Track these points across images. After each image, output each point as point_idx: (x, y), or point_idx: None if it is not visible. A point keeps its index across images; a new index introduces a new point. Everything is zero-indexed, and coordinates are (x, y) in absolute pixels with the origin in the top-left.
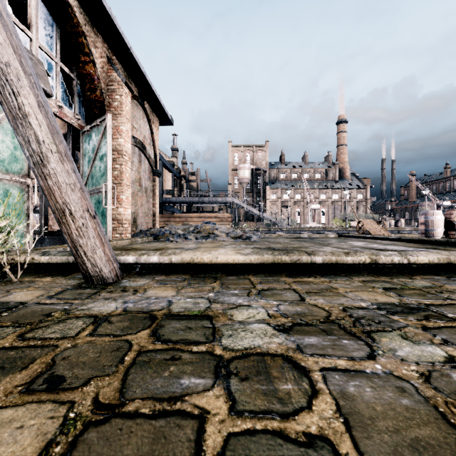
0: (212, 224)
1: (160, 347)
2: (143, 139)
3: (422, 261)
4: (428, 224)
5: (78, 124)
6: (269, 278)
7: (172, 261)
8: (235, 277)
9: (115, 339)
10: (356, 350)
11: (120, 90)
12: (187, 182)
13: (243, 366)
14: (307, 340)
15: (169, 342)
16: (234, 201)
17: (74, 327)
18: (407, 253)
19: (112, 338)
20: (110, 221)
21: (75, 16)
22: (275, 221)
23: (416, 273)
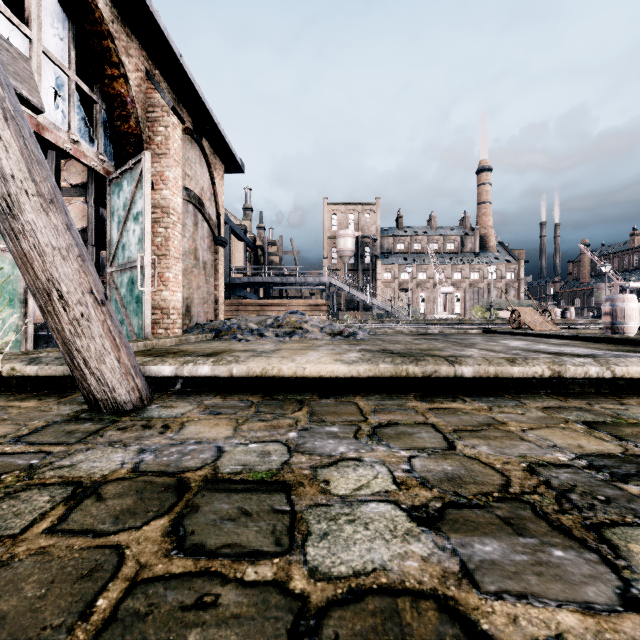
0: (300, 314)
1: (179, 567)
2: (200, 192)
3: (636, 375)
4: (616, 314)
5: (103, 168)
6: (389, 403)
7: (232, 374)
8: (333, 400)
9: (95, 543)
10: (590, 581)
11: (165, 118)
12: (264, 256)
13: (351, 632)
14: (479, 548)
15: (200, 552)
16: (332, 283)
17: (27, 510)
18: (609, 361)
19: (91, 539)
20: (148, 311)
21: (96, 7)
22: (390, 310)
23: (626, 394)
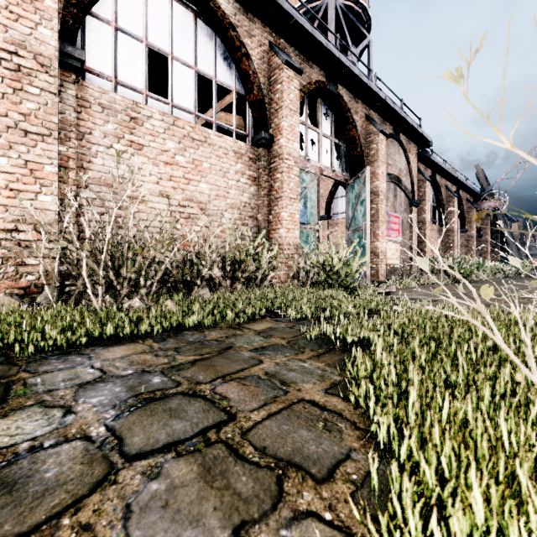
0: None
1: None
2: None
3: None
4: None
5: None
6: None
7: None
8: None
9: None
10: None
11: None
12: None
13: None
14: None
15: None
16: None
17: None
18: None
19: None
20: None
21: None
22: None
23: None
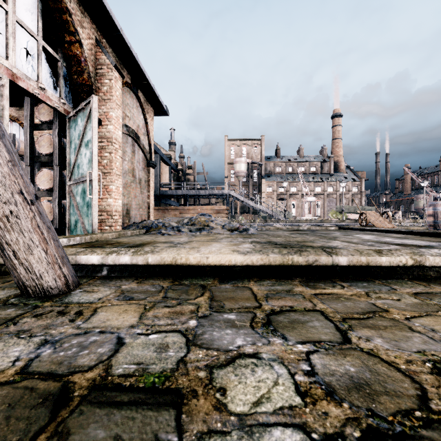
0: (208, 216)
1: None
2: (137, 128)
3: None
4: (437, 215)
5: (64, 109)
6: (279, 288)
7: (148, 262)
8: (231, 285)
9: None
10: None
11: (110, 73)
12: (184, 175)
13: None
14: None
15: None
16: (231, 194)
17: None
18: None
19: None
20: (95, 213)
21: None
22: (271, 213)
23: None
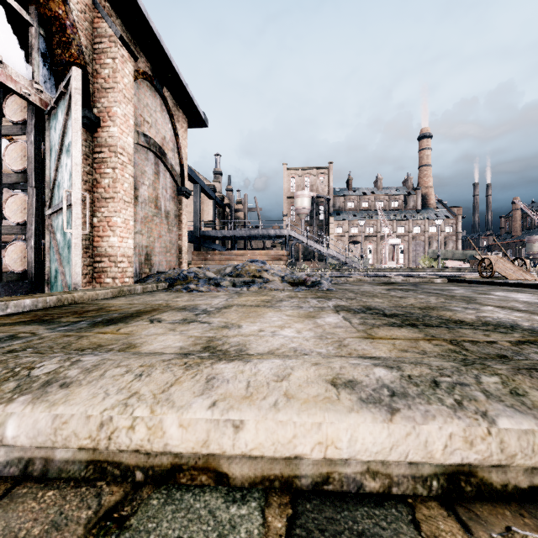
0: (261, 262)
1: None
2: (162, 141)
3: None
4: None
5: (40, 99)
6: None
7: (2, 439)
8: None
9: None
10: None
11: (113, 49)
12: (231, 212)
13: None
14: None
15: None
16: (291, 235)
17: None
18: None
19: None
20: (76, 257)
21: None
22: (344, 260)
23: None
